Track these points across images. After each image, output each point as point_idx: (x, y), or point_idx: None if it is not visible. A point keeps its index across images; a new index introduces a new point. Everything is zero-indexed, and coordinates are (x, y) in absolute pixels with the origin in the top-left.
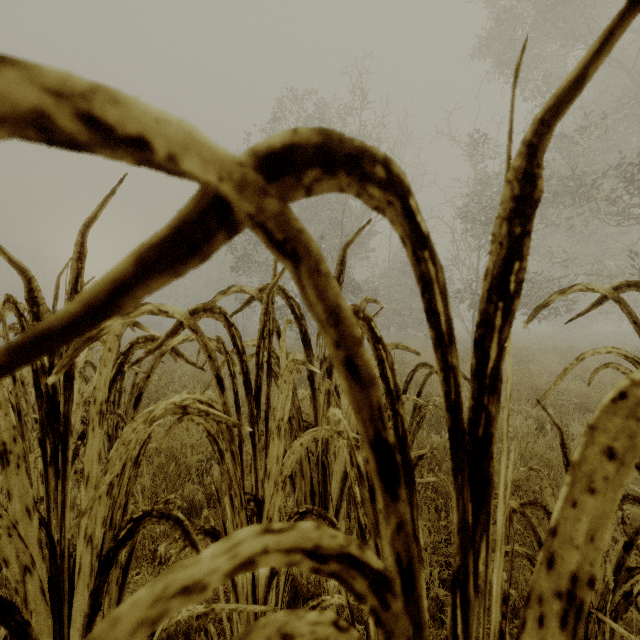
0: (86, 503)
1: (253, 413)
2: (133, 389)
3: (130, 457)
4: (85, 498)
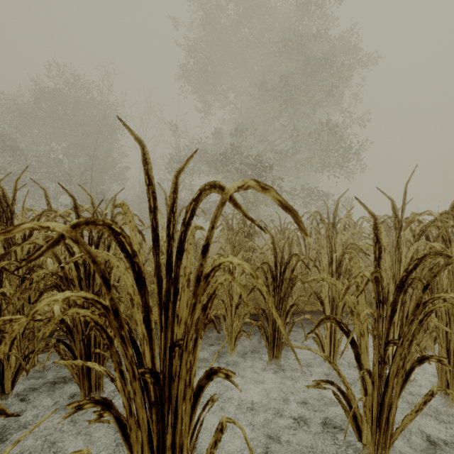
0: None
1: None
2: None
3: None
4: None
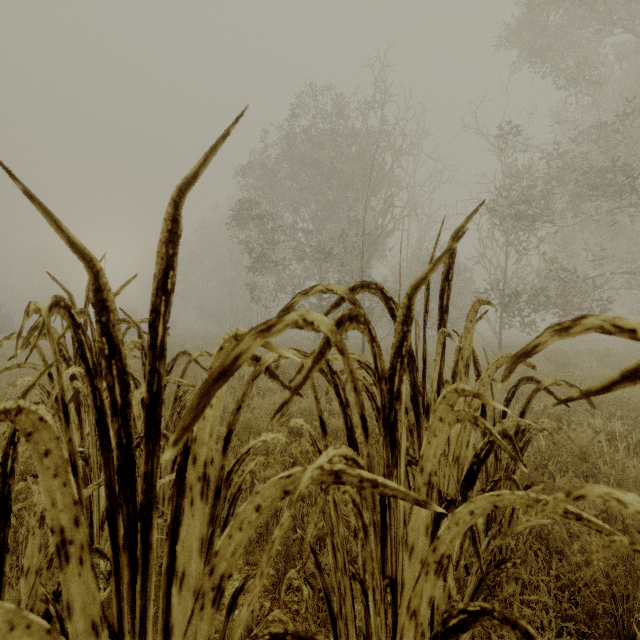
0: (179, 614)
1: (389, 462)
2: (175, 403)
3: (218, 521)
4: (178, 607)
